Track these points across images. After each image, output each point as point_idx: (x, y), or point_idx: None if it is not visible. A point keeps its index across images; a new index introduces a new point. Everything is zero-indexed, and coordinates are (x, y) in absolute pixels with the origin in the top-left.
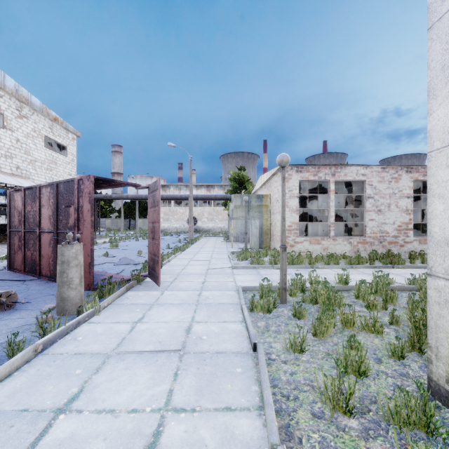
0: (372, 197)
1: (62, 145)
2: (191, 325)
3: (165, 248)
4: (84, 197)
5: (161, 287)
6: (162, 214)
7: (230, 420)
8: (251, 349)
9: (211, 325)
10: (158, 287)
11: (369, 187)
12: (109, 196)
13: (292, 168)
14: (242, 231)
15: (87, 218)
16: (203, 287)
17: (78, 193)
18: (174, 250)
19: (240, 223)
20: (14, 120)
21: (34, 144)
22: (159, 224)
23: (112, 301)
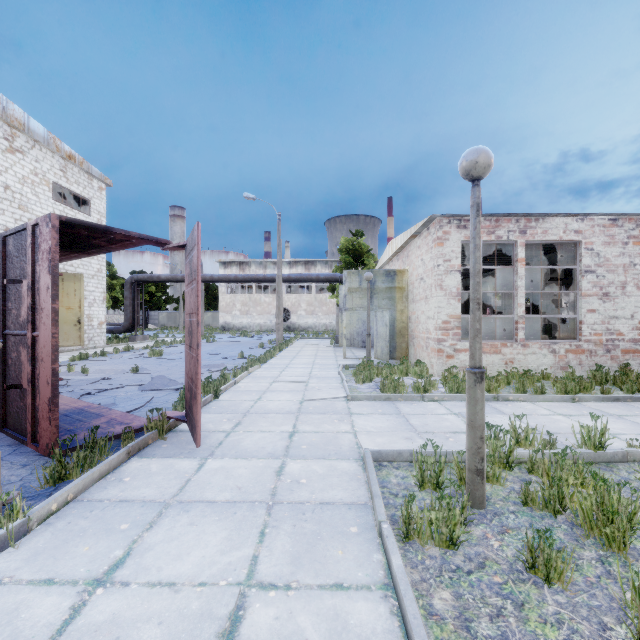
0: (593, 271)
1: (82, 198)
2: (241, 605)
3: (236, 357)
4: (41, 261)
5: (204, 448)
6: (239, 304)
7: None
8: None
9: (299, 603)
10: (196, 448)
11: (587, 254)
12: (156, 276)
13: (449, 220)
14: (359, 331)
15: (45, 305)
16: (289, 449)
17: (34, 255)
18: (248, 361)
19: (357, 317)
20: (0, 155)
21: (34, 194)
22: (197, 318)
23: (79, 492)
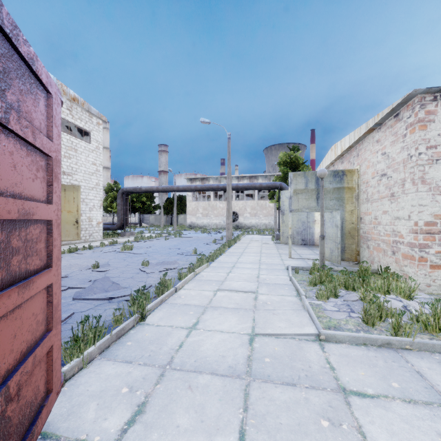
0: None
1: (85, 130)
2: None
3: (191, 252)
4: None
5: None
6: (201, 209)
7: None
8: None
9: None
10: None
11: None
12: (138, 188)
13: (435, 97)
14: (299, 230)
15: None
16: None
17: None
18: (196, 261)
19: (297, 218)
20: None
21: None
22: None
23: None
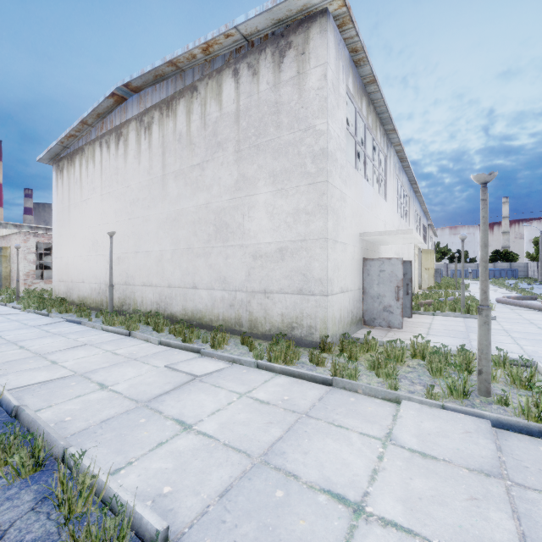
0: None
1: None
2: None
3: None
4: None
5: None
6: None
7: (2, 309)
8: (4, 306)
9: None
10: None
11: None
12: None
13: (30, 233)
14: None
15: None
16: None
17: None
18: None
19: None
20: None
21: None
22: None
23: None
